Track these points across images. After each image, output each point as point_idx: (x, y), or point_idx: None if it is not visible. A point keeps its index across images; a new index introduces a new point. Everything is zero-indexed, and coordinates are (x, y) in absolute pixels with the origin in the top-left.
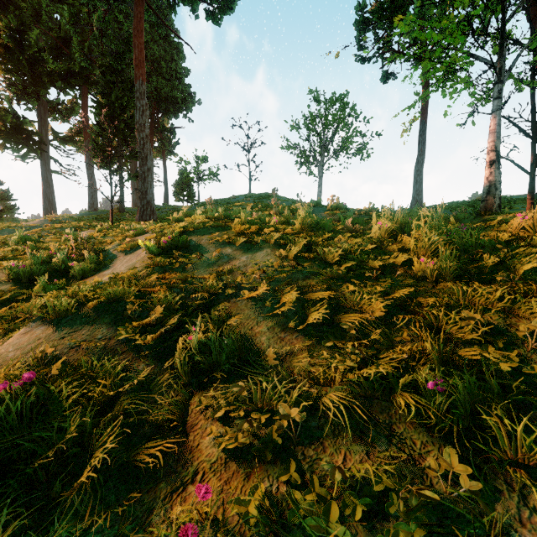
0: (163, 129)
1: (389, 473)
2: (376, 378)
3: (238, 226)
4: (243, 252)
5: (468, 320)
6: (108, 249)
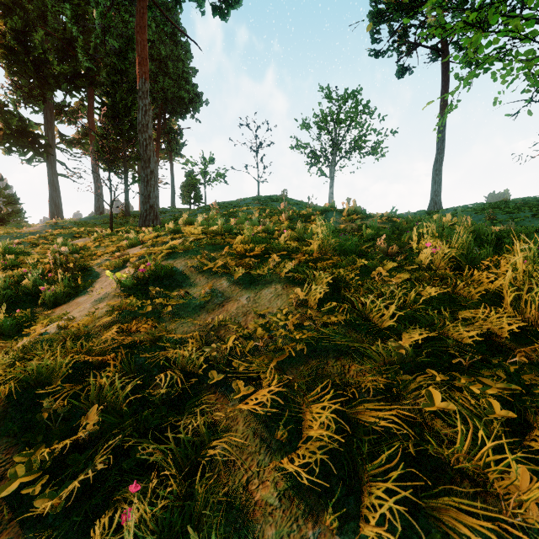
0: (169, 130)
1: None
2: None
3: (239, 247)
4: (244, 288)
5: None
6: (95, 264)
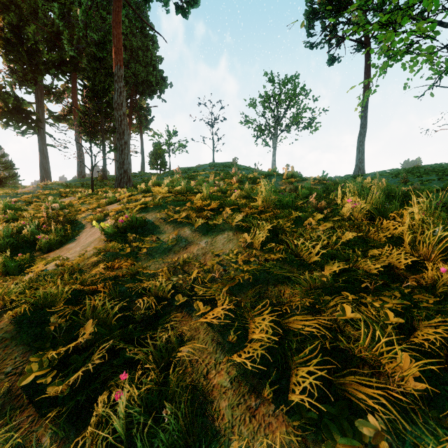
0: (140, 108)
1: None
2: None
3: (199, 203)
4: (203, 235)
5: None
6: (80, 218)
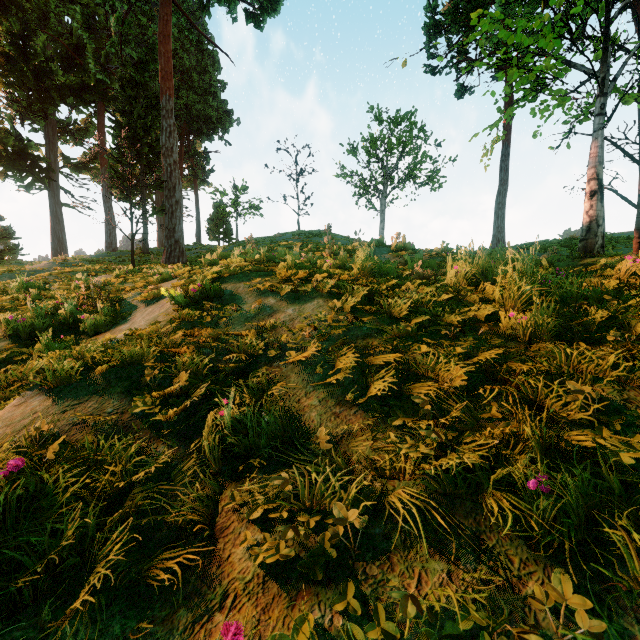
0: (194, 154)
1: (479, 603)
2: (458, 470)
3: (284, 271)
4: (289, 304)
5: (575, 393)
6: (127, 298)
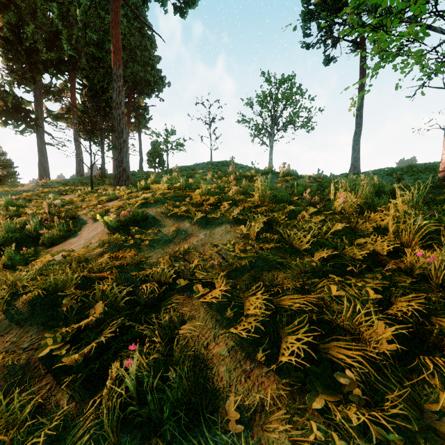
0: (138, 107)
1: None
2: None
3: (198, 198)
4: (202, 228)
5: None
6: (81, 214)
